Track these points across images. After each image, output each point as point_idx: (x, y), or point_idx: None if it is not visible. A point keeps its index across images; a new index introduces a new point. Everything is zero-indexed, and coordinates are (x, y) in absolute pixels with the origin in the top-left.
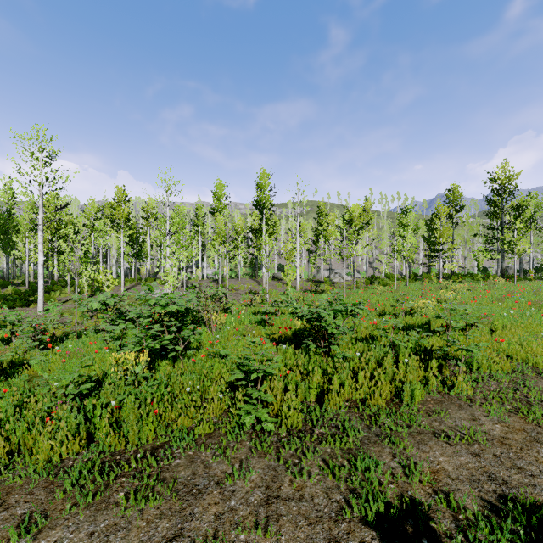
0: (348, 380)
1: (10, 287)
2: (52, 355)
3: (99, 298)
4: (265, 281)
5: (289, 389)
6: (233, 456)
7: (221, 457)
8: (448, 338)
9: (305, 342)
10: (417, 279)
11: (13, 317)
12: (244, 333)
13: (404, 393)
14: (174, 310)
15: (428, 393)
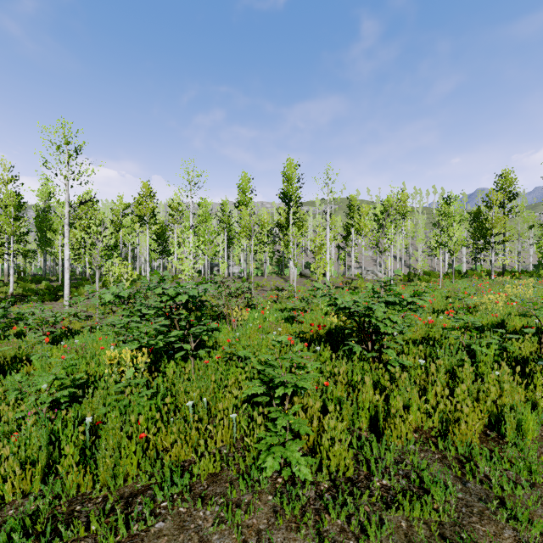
0: (415, 400)
1: (44, 282)
2: (56, 351)
3: (112, 289)
4: (293, 278)
5: (330, 410)
6: (246, 523)
7: (226, 523)
8: (542, 344)
9: (344, 343)
10: (463, 276)
11: (27, 309)
12: (269, 331)
13: (506, 424)
14: (184, 300)
15: (539, 424)
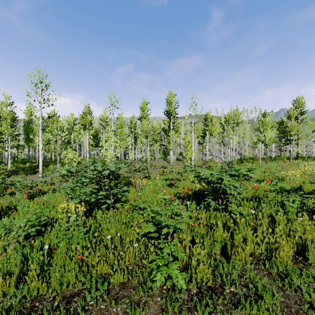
0: (250, 236)
1: (28, 163)
2: (32, 203)
3: (66, 167)
4: (172, 161)
5: (197, 242)
6: None
7: None
8: None
9: (204, 200)
10: (273, 160)
11: (16, 179)
12: (158, 192)
13: (309, 252)
14: (107, 173)
15: None
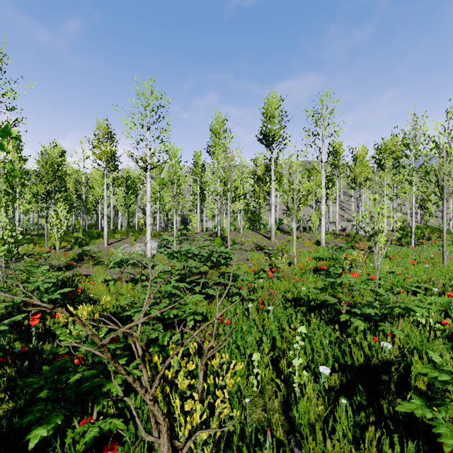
0: None
1: None
2: None
3: None
4: None
5: None
6: None
7: None
8: None
9: None
10: None
11: None
12: None
13: None
14: None
15: None
